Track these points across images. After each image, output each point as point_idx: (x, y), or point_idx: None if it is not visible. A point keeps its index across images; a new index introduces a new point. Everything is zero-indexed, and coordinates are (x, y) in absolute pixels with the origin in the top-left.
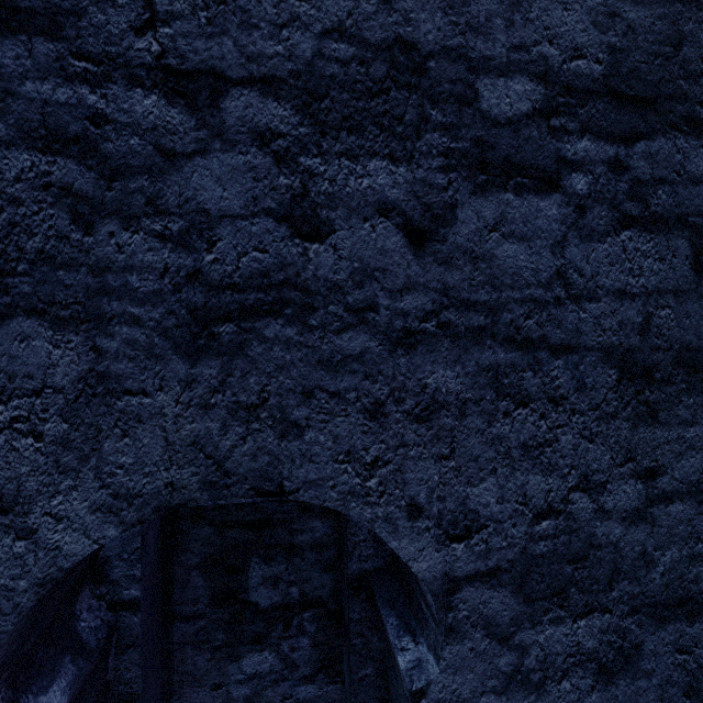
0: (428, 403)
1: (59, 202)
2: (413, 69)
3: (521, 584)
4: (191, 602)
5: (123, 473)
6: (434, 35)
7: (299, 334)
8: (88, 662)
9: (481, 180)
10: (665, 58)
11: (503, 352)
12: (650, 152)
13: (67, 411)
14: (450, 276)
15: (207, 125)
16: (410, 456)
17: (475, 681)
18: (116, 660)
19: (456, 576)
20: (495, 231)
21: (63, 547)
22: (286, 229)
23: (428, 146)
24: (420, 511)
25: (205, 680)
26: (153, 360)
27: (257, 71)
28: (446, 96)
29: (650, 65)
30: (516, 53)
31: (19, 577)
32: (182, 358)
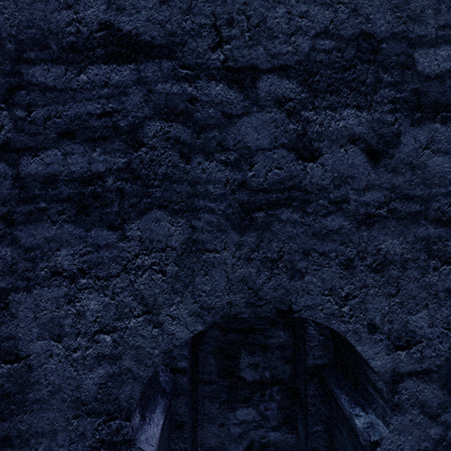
0: (381, 260)
1: (174, 147)
2: (371, 50)
3: (445, 382)
4: (208, 373)
5: (205, 295)
6: (385, 27)
7: (301, 217)
8: (168, 400)
9: (417, 116)
10: None
11: (433, 228)
12: None
13: (177, 260)
14: (396, 179)
15: (249, 98)
16: (369, 293)
17: (413, 441)
18: (174, 401)
19: (400, 372)
20: (427, 149)
21: (175, 334)
22: (293, 155)
23: (381, 98)
24: (376, 328)
25: (216, 420)
26: (220, 233)
27: (277, 63)
28: (393, 64)
29: None
30: (442, 30)
31: (154, 347)
32: (236, 232)
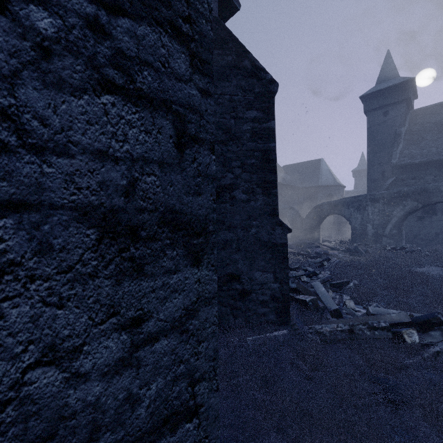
0: None
1: None
2: None
3: None
4: None
5: None
6: None
7: None
8: None
9: None
10: None
11: None
12: (136, 33)
13: None
14: None
15: None
16: None
17: None
18: None
19: None
20: None
21: None
22: None
23: None
24: None
25: None
26: None
27: None
28: None
29: None
30: None
31: None
32: None
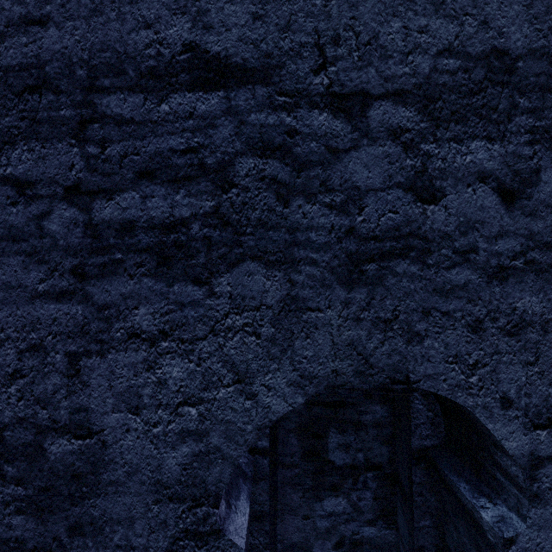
0: (517, 322)
1: (269, 188)
2: (505, 70)
3: None
4: (289, 455)
5: (306, 362)
6: (522, 42)
7: (420, 270)
8: (251, 485)
9: None
10: None
11: None
12: None
13: (274, 320)
14: (535, 224)
15: (358, 129)
16: (502, 361)
17: None
18: (253, 487)
19: (540, 455)
20: None
21: (271, 407)
22: (410, 196)
23: (517, 127)
24: (510, 403)
25: (298, 511)
26: (324, 288)
27: (391, 88)
28: (531, 86)
29: None
30: None
31: (247, 423)
32: (342, 287)
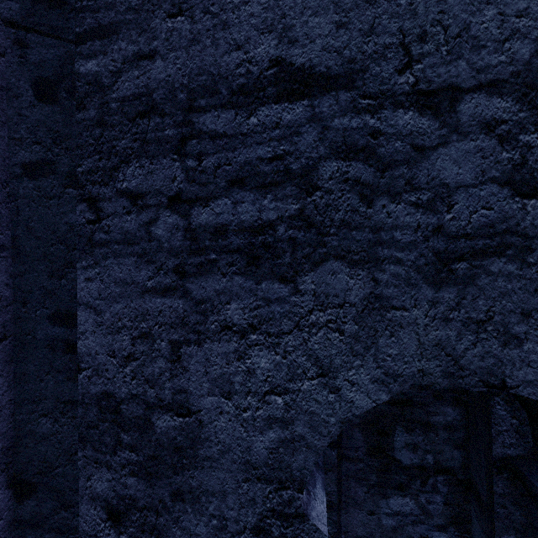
0: None
1: (353, 189)
2: None
3: None
4: (353, 449)
5: (390, 360)
6: None
7: (518, 269)
8: (323, 474)
9: None
10: None
11: None
12: None
13: (357, 318)
14: None
15: (446, 125)
16: None
17: None
18: None
19: None
20: None
21: (354, 402)
22: (507, 191)
23: None
24: None
25: (363, 506)
26: (409, 287)
27: (484, 79)
28: None
29: None
30: None
31: (330, 415)
32: (429, 286)
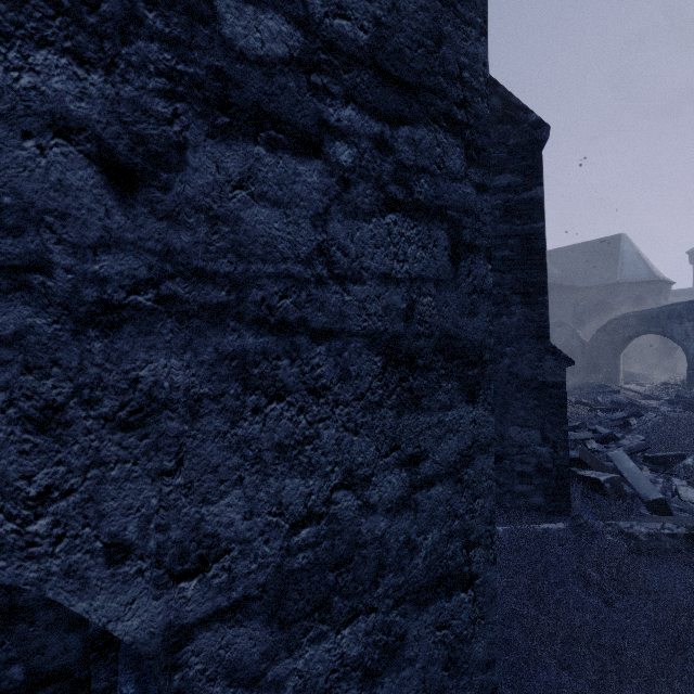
0: (142, 403)
1: None
2: None
3: (275, 609)
4: None
5: None
6: None
7: None
8: None
9: (222, 122)
10: (427, 50)
11: (252, 336)
12: (414, 139)
13: None
14: (177, 236)
15: None
16: (110, 478)
17: None
18: None
19: (186, 623)
20: (242, 188)
21: None
22: None
23: (142, 58)
24: (127, 550)
25: None
26: None
27: None
28: None
29: (414, 52)
30: None
31: None
32: None
